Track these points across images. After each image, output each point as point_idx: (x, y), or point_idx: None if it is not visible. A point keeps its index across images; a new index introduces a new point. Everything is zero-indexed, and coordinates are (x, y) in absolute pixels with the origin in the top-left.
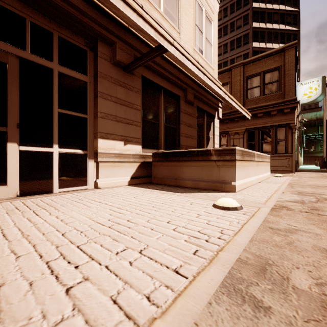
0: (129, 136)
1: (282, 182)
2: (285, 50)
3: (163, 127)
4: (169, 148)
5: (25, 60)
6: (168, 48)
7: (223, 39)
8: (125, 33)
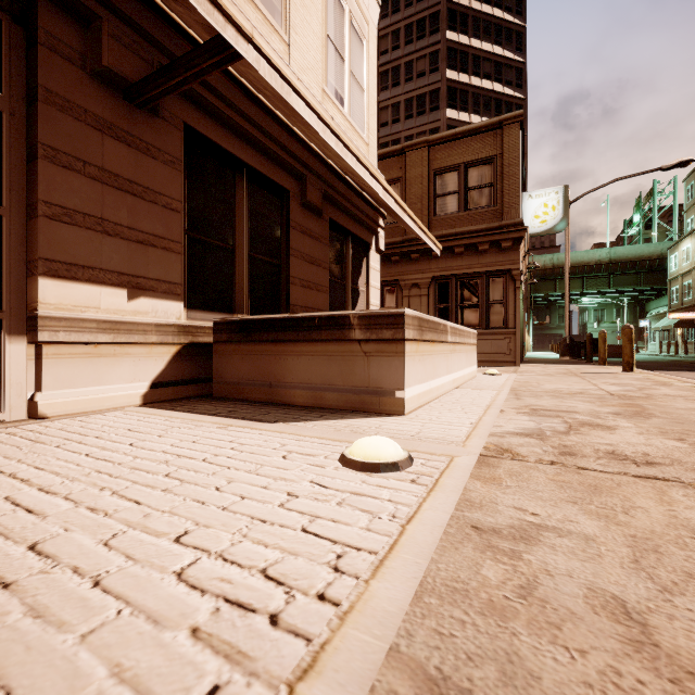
0: (144, 275)
1: (500, 385)
2: (503, 125)
3: (247, 260)
4: (262, 312)
5: None
6: (238, 48)
7: (392, 94)
8: (131, 2)
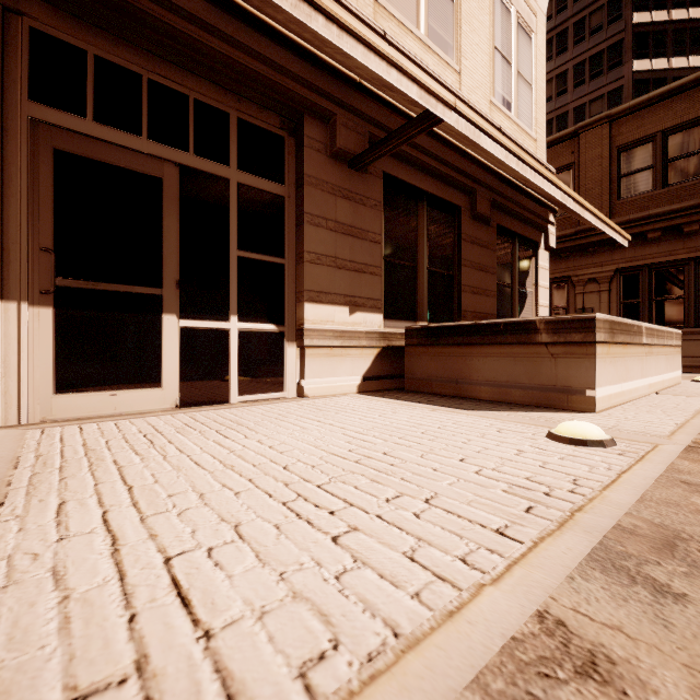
0: (359, 295)
1: None
2: None
3: (426, 274)
4: (437, 319)
5: (187, 169)
6: (444, 118)
7: (556, 63)
8: (352, 94)
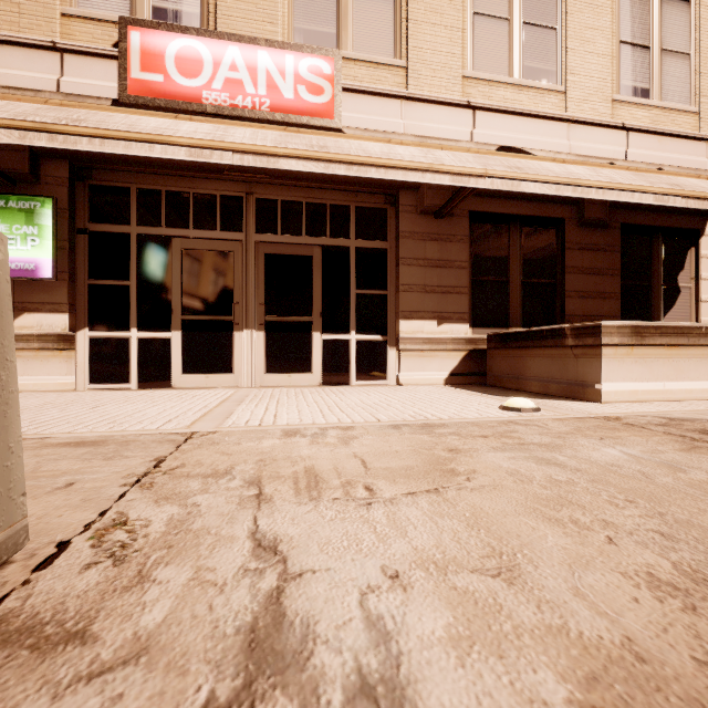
0: (445, 311)
1: None
2: None
3: (520, 286)
4: (535, 324)
5: (326, 247)
6: (477, 186)
7: None
8: None
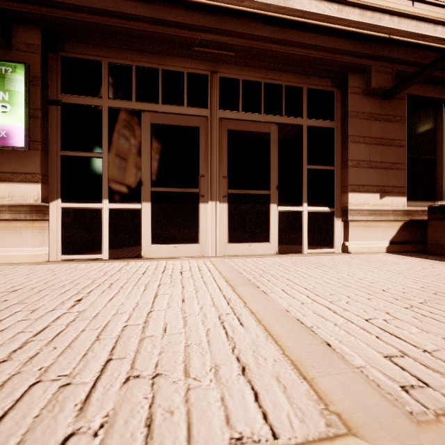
0: (387, 185)
1: None
2: None
3: (444, 164)
4: None
5: (281, 125)
6: None
7: None
8: (383, 48)
